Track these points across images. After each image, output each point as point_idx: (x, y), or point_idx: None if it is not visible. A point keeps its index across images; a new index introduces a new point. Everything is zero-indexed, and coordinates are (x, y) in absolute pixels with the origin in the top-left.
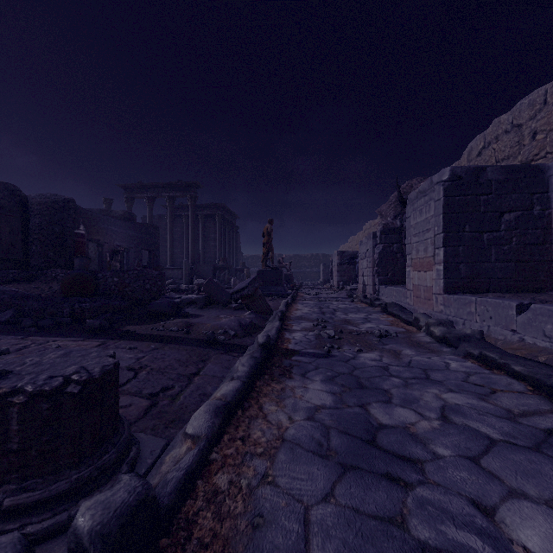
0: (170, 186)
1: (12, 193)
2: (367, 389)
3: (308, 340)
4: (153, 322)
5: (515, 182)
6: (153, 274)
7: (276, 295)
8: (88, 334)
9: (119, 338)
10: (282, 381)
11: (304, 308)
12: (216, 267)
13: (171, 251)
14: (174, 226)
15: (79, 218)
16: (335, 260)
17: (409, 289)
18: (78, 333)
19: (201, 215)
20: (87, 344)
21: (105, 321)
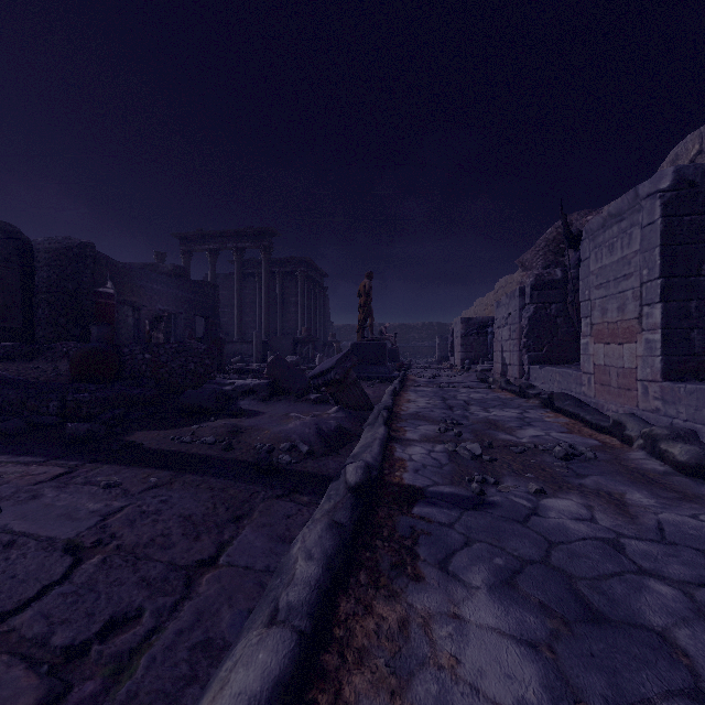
0: (238, 234)
1: (9, 236)
2: (610, 625)
3: (437, 464)
4: (182, 425)
5: None
6: (199, 348)
7: (378, 378)
8: (61, 449)
9: (106, 458)
10: (400, 590)
11: (419, 398)
12: (297, 340)
13: (239, 320)
14: (244, 288)
15: (106, 271)
16: (458, 330)
17: (586, 372)
18: (48, 445)
19: (279, 273)
20: (40, 472)
21: (100, 425)
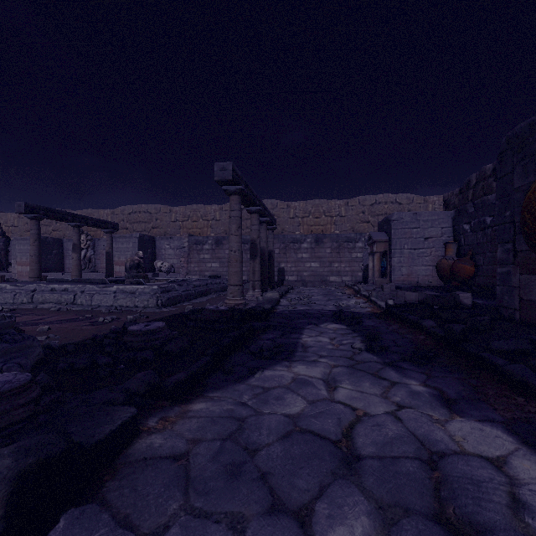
0: None
1: None
2: None
3: None
4: None
5: (56, 242)
6: None
7: None
8: None
9: None
10: None
11: None
12: None
13: None
14: None
15: None
16: None
17: (14, 273)
18: None
19: None
20: None
21: None
